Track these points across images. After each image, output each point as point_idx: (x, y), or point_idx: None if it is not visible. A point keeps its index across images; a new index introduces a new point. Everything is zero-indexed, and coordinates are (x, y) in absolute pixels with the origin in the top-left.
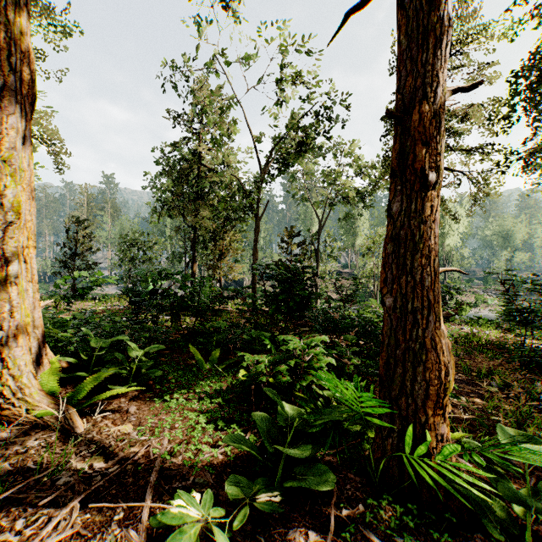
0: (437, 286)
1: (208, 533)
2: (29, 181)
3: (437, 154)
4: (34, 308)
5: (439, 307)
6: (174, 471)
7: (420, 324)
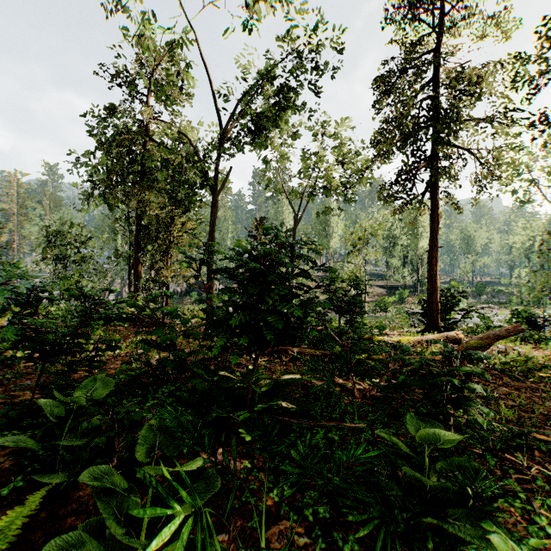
0: None
1: None
2: None
3: None
4: None
5: None
6: None
7: None
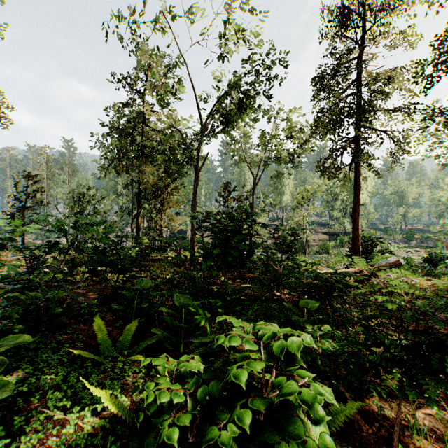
0: None
1: None
2: None
3: None
4: None
5: None
6: None
7: None
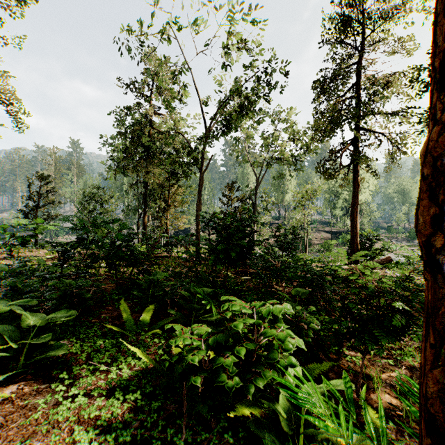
0: None
1: None
2: None
3: None
4: None
5: None
6: None
7: None
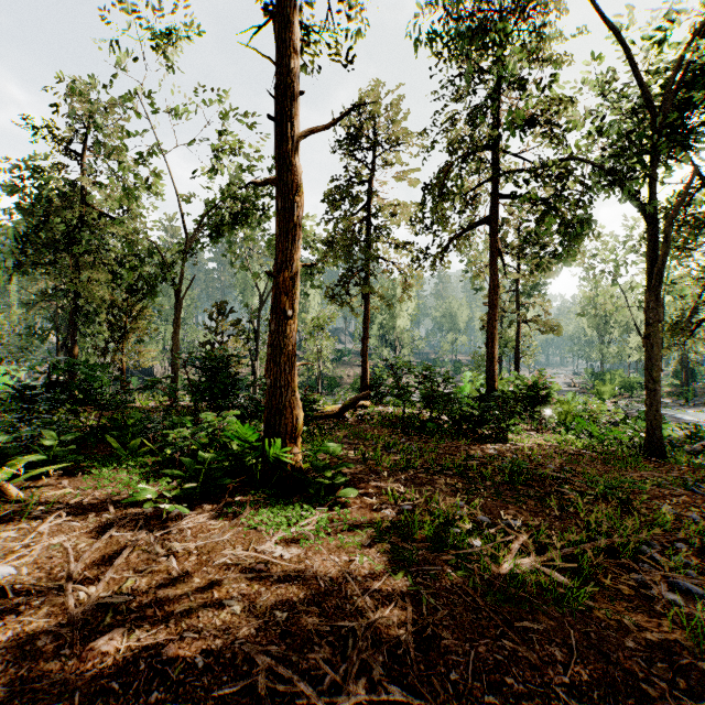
0: (294, 373)
1: (155, 512)
2: None
3: (293, 300)
4: None
5: (295, 384)
6: (122, 499)
7: (284, 394)
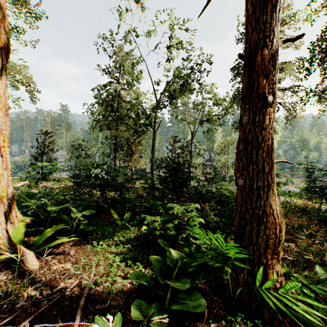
0: (273, 172)
1: None
2: (4, 104)
3: (273, 83)
4: (8, 186)
5: (275, 186)
6: (97, 296)
7: (262, 197)
